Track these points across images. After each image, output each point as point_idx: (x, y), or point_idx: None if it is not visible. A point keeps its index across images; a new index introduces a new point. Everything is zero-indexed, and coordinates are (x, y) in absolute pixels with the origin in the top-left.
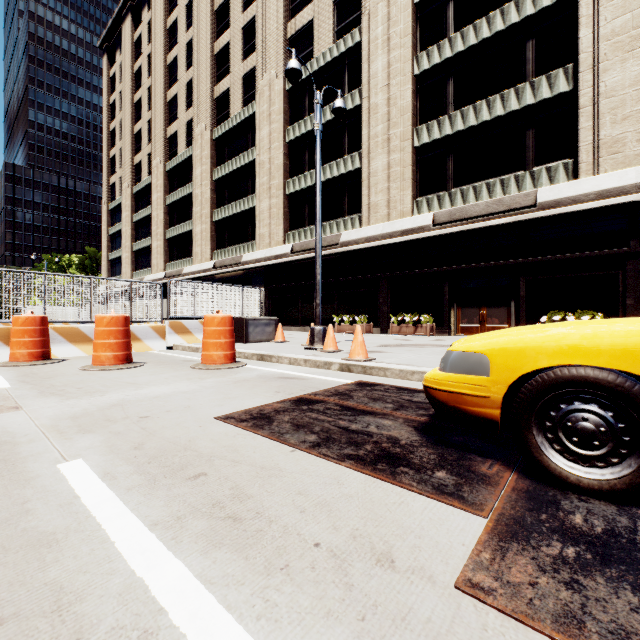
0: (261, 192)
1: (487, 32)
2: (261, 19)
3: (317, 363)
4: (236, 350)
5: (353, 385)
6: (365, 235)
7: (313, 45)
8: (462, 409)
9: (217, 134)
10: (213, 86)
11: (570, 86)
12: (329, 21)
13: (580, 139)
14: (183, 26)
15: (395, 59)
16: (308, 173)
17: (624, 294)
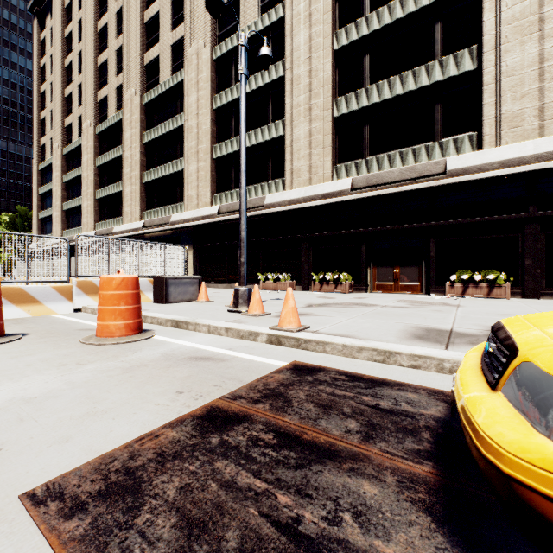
0: (189, 155)
1: (400, 13)
2: None
3: (241, 333)
4: (148, 315)
5: (288, 372)
6: (288, 198)
7: (239, 18)
8: None
9: (147, 99)
10: (143, 53)
11: (474, 65)
12: None
13: (484, 113)
14: None
15: (316, 34)
16: (234, 139)
17: (523, 255)
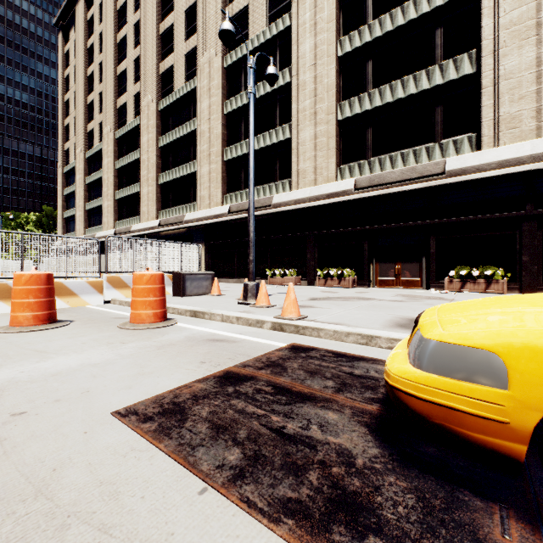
0: (202, 158)
1: (402, 20)
2: (202, 3)
3: (249, 321)
4: (170, 306)
5: (286, 350)
6: (294, 198)
7: (248, 28)
8: (455, 431)
9: (162, 106)
10: (158, 63)
11: (474, 69)
12: (262, 7)
13: (483, 115)
14: (131, 8)
15: (321, 42)
16: (244, 142)
17: (521, 252)
